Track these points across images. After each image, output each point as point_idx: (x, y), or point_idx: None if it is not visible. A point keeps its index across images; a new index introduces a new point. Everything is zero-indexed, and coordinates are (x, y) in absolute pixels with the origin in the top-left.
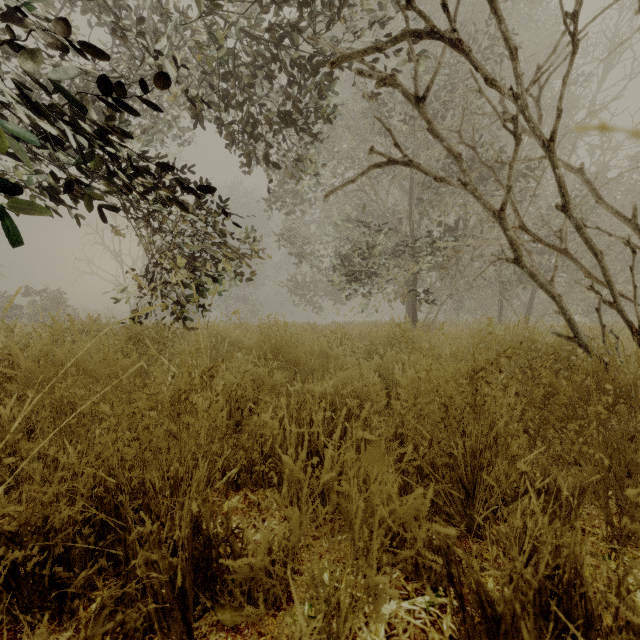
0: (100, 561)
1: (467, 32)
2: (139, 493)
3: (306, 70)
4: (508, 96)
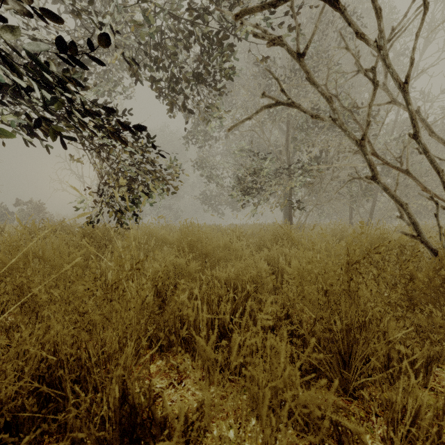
0: (42, 426)
1: (328, 18)
2: (78, 366)
3: (213, 41)
4: (373, 47)
